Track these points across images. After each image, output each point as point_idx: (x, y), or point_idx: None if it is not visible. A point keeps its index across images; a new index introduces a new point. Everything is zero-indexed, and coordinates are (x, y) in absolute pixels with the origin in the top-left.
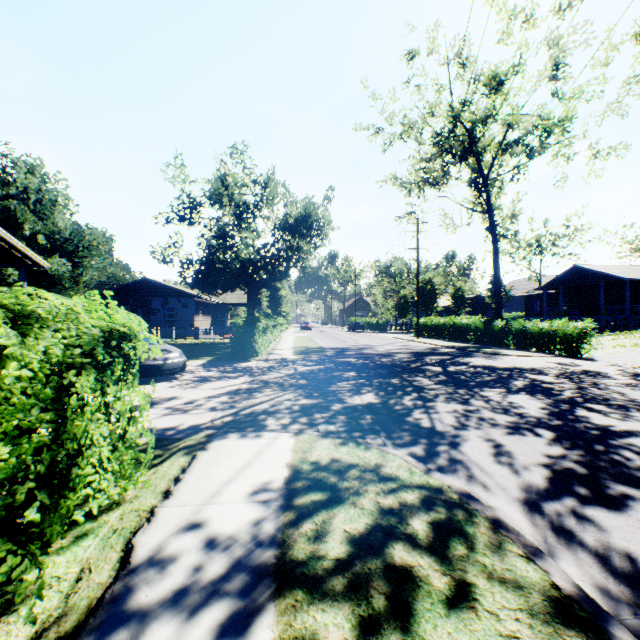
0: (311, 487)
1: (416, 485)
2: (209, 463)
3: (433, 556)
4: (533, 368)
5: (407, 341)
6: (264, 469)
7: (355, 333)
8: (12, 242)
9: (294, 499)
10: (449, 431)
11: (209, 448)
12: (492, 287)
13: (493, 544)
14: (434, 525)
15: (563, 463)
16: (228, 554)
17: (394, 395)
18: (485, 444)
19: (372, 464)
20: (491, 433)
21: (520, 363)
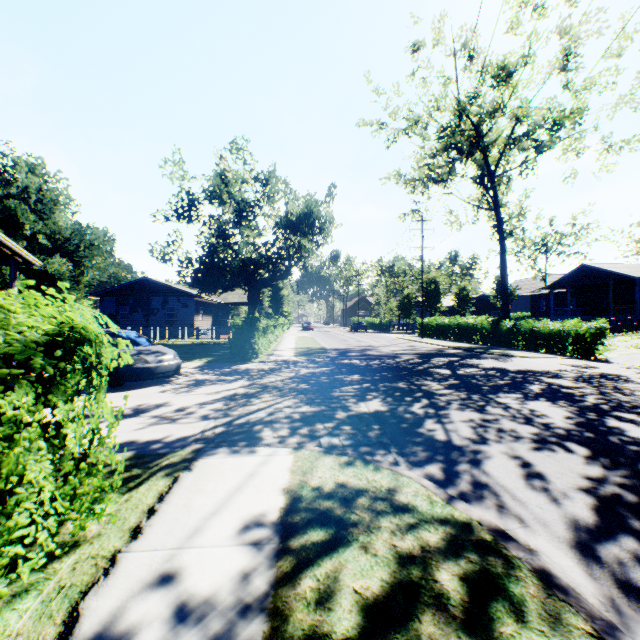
0: (312, 523)
1: (439, 520)
2: (192, 488)
3: (474, 635)
4: (547, 371)
5: (411, 342)
6: (256, 497)
7: (358, 333)
8: (1, 239)
9: (290, 541)
10: (468, 446)
11: (194, 468)
12: (497, 286)
13: (550, 615)
14: (469, 583)
15: (608, 488)
16: (201, 630)
17: (403, 401)
18: (512, 462)
19: (384, 490)
20: (516, 448)
21: (532, 365)
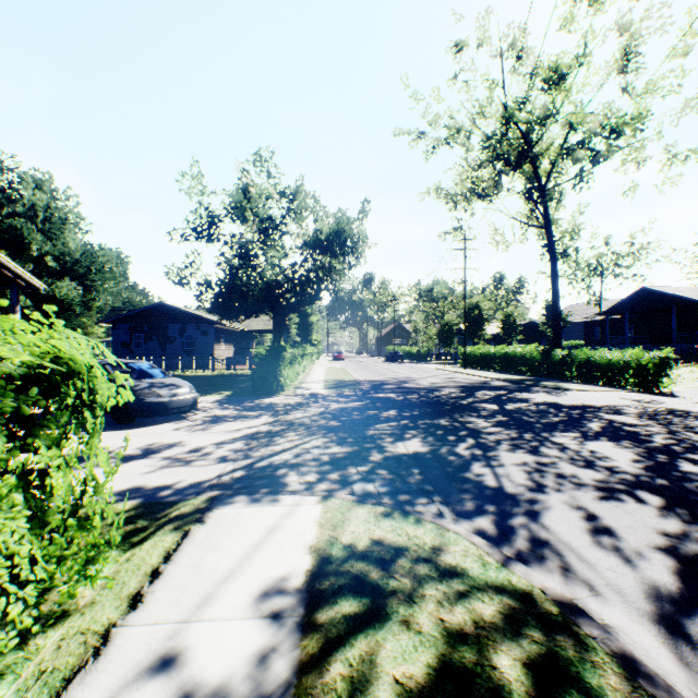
0: (343, 590)
1: (494, 588)
2: (204, 545)
3: None
4: (607, 406)
5: (453, 373)
6: (278, 556)
7: (393, 364)
8: (1, 260)
9: (318, 613)
10: (523, 494)
11: (208, 520)
12: (547, 312)
13: None
14: (534, 670)
15: (691, 547)
16: None
17: (445, 441)
18: (575, 515)
19: (427, 549)
20: (579, 497)
21: (589, 400)
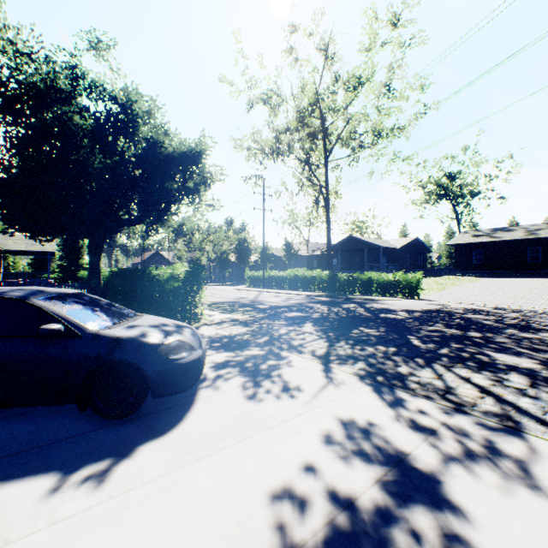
0: None
1: None
2: None
3: None
4: (439, 309)
5: (262, 292)
6: None
7: None
8: None
9: None
10: None
11: None
12: (287, 248)
13: None
14: None
15: None
16: None
17: (505, 349)
18: None
19: None
20: None
21: (415, 306)
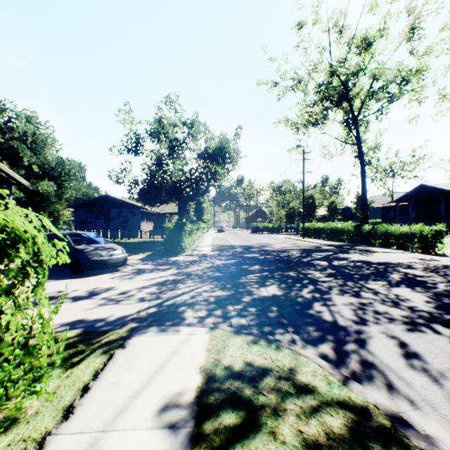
0: (224, 404)
1: (339, 403)
2: (123, 365)
3: None
4: (401, 263)
5: (296, 240)
6: (176, 375)
7: (257, 234)
8: None
9: (205, 424)
10: (351, 326)
11: (128, 345)
12: (357, 201)
13: None
14: None
15: None
16: None
17: (294, 287)
18: (391, 342)
19: (286, 370)
20: (392, 329)
21: (389, 258)
